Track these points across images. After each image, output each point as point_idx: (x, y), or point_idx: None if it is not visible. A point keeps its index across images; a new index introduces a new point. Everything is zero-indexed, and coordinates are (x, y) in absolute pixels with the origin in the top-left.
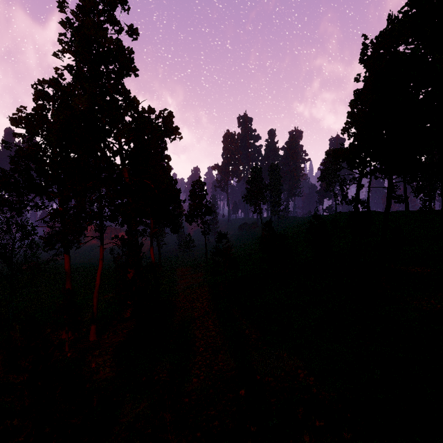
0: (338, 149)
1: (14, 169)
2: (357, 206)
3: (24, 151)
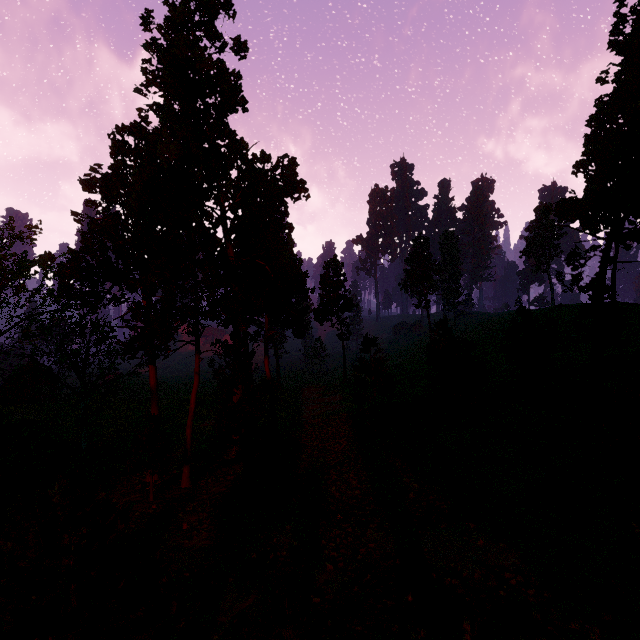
0: (564, 199)
1: (86, 249)
2: (602, 294)
3: (98, 225)
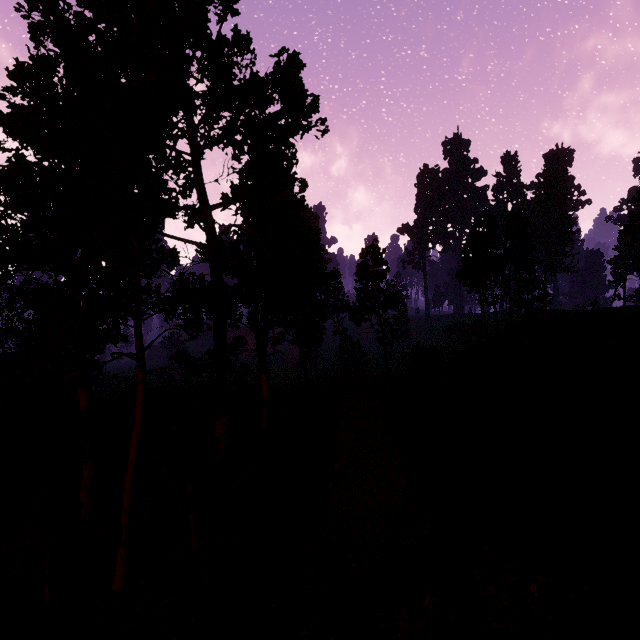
0: None
1: None
2: None
3: None
